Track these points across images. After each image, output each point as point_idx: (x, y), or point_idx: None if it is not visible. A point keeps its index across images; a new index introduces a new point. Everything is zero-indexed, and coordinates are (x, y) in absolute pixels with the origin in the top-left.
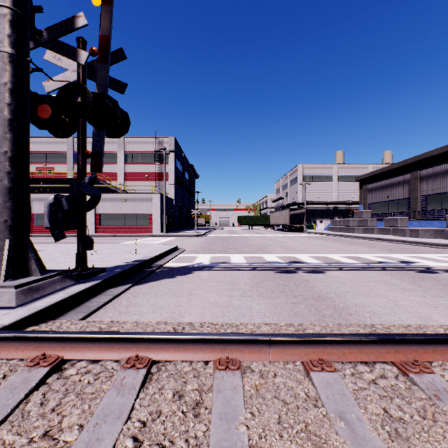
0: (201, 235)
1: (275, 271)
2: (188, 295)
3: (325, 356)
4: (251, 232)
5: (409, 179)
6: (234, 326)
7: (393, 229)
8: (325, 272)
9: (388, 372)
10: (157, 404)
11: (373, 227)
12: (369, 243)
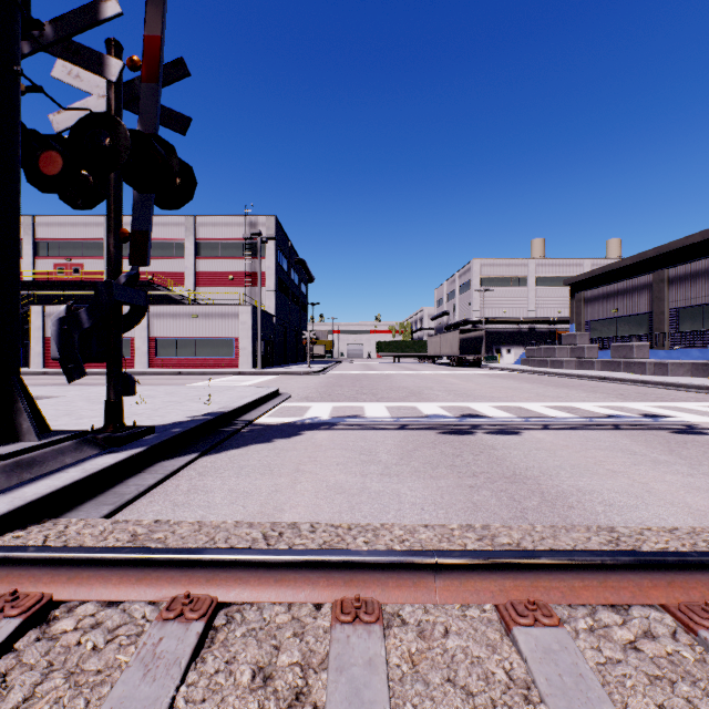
0: (317, 372)
1: (438, 432)
2: (293, 473)
3: (538, 594)
4: (398, 368)
5: (650, 282)
6: (369, 530)
7: (625, 363)
8: (520, 433)
9: (657, 625)
10: (220, 697)
11: (593, 360)
12: (589, 384)
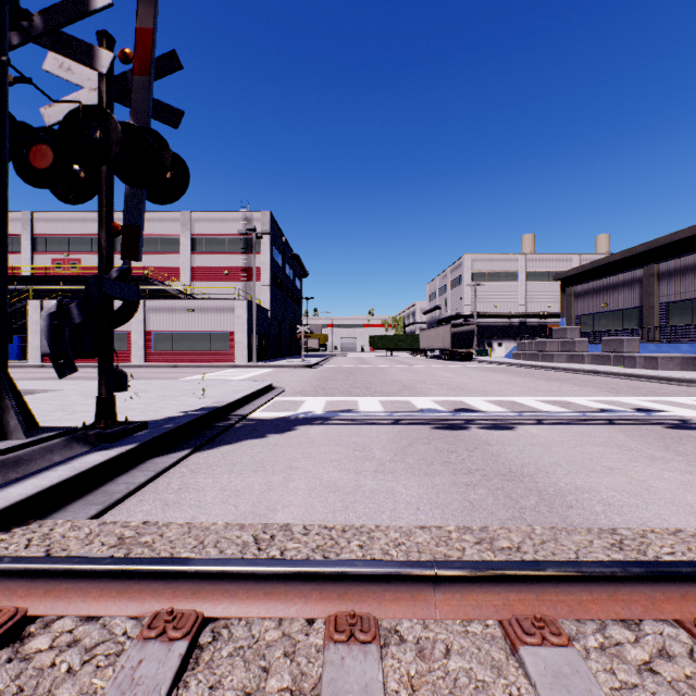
0: (311, 366)
1: (432, 427)
2: (286, 470)
3: (544, 608)
4: (391, 361)
5: (640, 277)
6: (364, 532)
7: (615, 357)
8: (514, 428)
9: (672, 642)
10: None
11: (583, 354)
12: (580, 378)
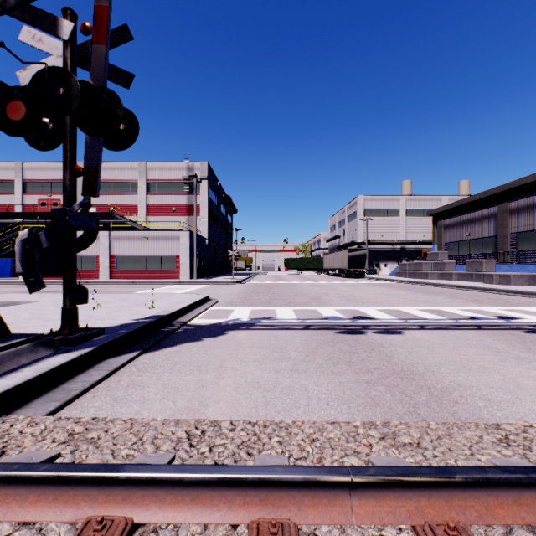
0: (239, 282)
1: (336, 331)
2: (217, 369)
3: (454, 513)
4: (301, 278)
5: (495, 213)
6: (283, 428)
7: (476, 275)
8: (402, 332)
9: None
10: None
11: (451, 272)
12: (449, 292)
